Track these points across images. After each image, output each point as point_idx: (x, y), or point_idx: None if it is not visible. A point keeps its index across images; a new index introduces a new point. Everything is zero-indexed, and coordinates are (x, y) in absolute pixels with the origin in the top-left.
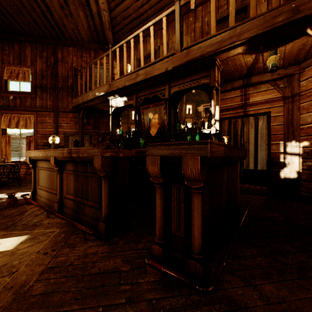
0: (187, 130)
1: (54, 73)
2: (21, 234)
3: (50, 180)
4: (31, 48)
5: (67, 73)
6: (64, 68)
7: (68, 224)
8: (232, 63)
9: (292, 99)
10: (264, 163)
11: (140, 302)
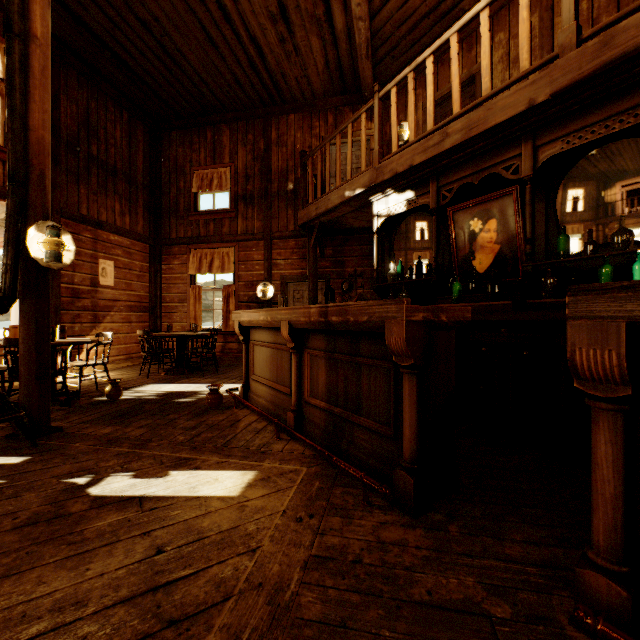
0: (593, 251)
1: (265, 168)
2: (243, 467)
3: (275, 366)
4: (230, 131)
5: (286, 165)
6: (281, 157)
7: (318, 460)
8: None
9: None
10: None
11: None
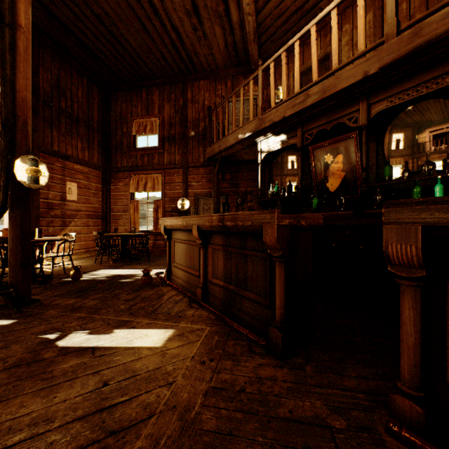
0: (408, 177)
1: (183, 118)
2: (165, 327)
3: (189, 257)
4: (158, 92)
5: (198, 116)
6: (194, 110)
7: (218, 322)
8: None
9: None
10: None
11: None
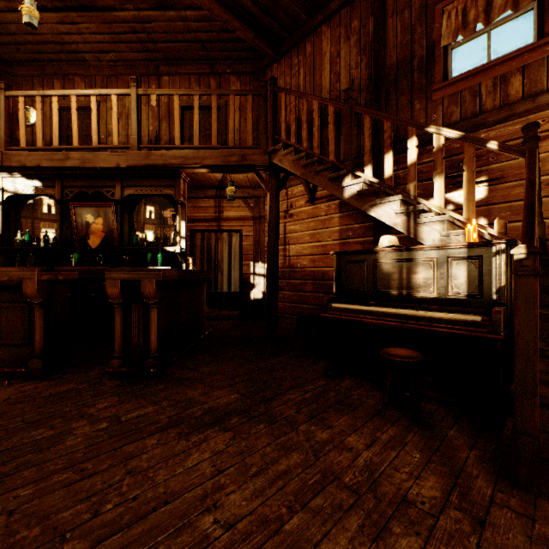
0: (147, 245)
1: None
2: None
3: None
4: None
5: None
6: None
7: None
8: (201, 174)
9: (260, 221)
10: (238, 284)
11: (105, 394)
